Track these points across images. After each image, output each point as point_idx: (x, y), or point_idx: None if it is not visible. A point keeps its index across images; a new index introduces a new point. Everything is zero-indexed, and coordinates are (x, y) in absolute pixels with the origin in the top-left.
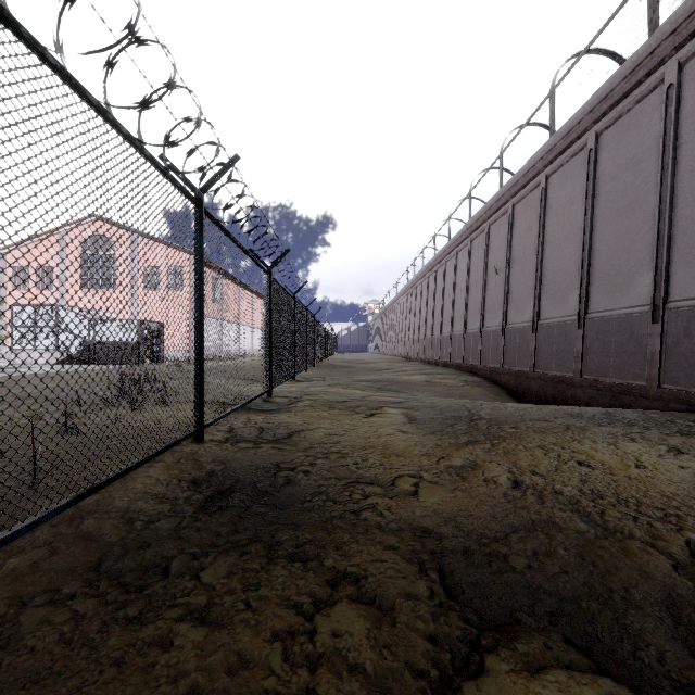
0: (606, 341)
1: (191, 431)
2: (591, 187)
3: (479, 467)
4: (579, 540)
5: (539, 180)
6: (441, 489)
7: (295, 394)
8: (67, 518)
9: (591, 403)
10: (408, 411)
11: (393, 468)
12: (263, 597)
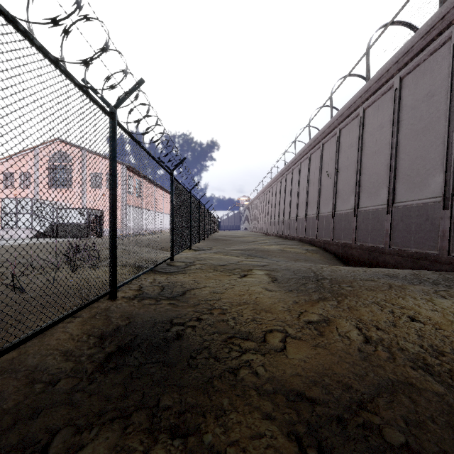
0: (408, 222)
1: (105, 292)
2: (396, 115)
3: (332, 323)
4: (442, 406)
5: (358, 112)
6: (305, 345)
7: (190, 260)
8: None
9: (397, 266)
10: (271, 272)
11: (263, 324)
12: None
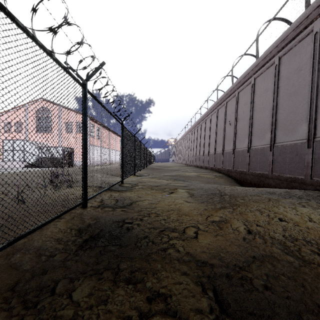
0: (284, 157)
1: (80, 202)
2: (276, 83)
3: (228, 222)
4: (290, 268)
5: (250, 80)
6: (210, 235)
7: (135, 182)
8: (5, 253)
9: (277, 186)
10: (189, 190)
11: (183, 222)
12: (108, 312)
